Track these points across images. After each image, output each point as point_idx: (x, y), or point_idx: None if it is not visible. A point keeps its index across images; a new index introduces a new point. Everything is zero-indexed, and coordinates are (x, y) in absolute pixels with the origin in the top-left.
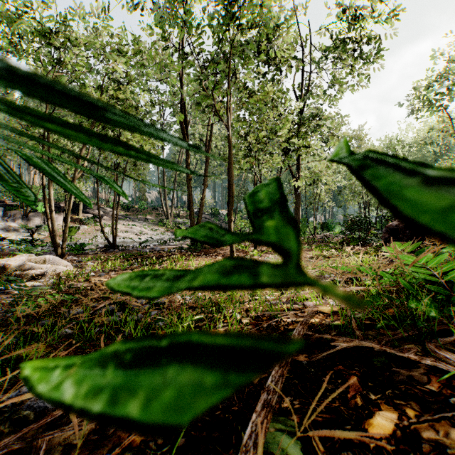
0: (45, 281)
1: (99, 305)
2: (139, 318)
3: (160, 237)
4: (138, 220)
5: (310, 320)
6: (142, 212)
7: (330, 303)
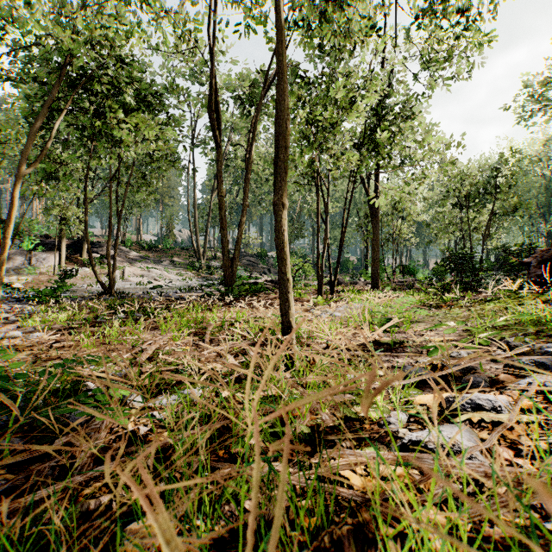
0: None
1: None
2: None
3: (187, 283)
4: (162, 263)
5: None
6: (168, 253)
7: None
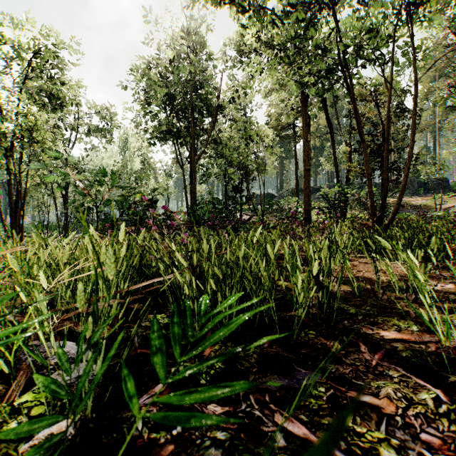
0: None
1: None
2: None
3: None
4: None
5: None
6: None
7: None
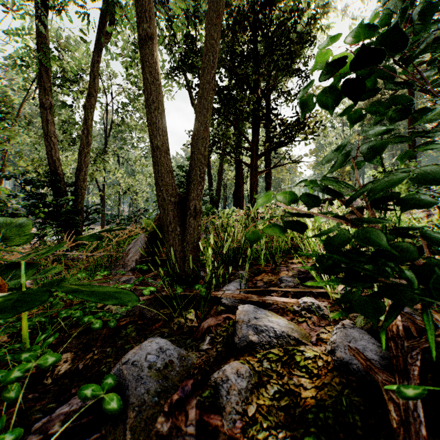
0: None
1: None
2: None
3: None
4: None
5: None
6: None
7: None
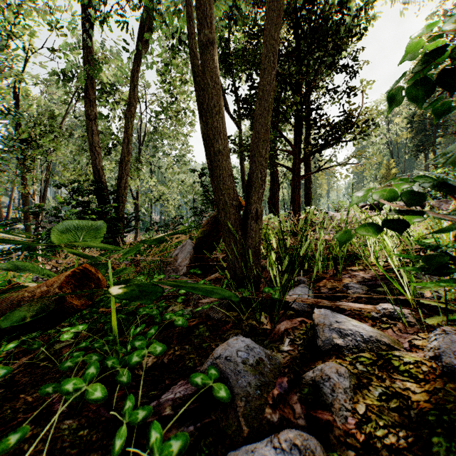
0: None
1: None
2: None
3: None
4: None
5: None
6: None
7: None
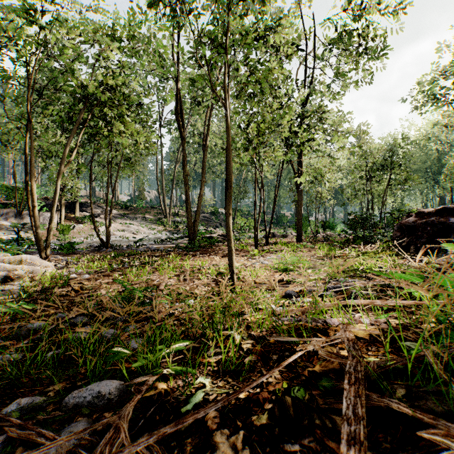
0: (18, 285)
1: (65, 317)
2: (111, 335)
3: (157, 236)
4: (136, 219)
5: (344, 354)
6: (140, 211)
7: (366, 323)
